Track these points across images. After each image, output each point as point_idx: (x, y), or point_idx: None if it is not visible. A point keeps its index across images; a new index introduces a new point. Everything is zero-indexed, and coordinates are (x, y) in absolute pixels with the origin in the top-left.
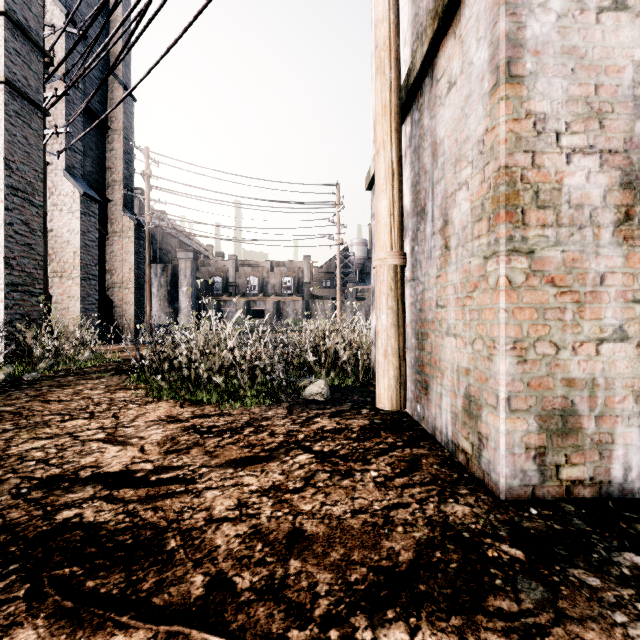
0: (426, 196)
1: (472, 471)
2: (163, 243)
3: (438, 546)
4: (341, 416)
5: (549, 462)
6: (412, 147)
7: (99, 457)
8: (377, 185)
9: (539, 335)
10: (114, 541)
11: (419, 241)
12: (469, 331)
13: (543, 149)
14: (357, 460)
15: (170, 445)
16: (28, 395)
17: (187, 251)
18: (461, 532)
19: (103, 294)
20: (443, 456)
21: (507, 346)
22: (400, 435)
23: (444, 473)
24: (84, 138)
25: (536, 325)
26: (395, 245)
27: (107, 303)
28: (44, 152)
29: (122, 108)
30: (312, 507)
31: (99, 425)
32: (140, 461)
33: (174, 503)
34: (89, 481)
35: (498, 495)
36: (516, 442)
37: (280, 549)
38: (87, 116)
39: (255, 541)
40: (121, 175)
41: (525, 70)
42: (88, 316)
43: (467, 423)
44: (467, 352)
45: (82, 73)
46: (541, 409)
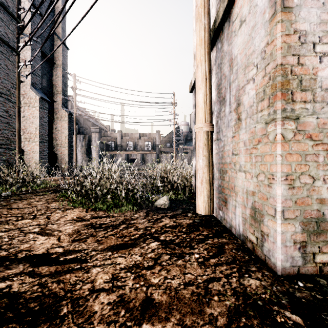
0: (225, 91)
1: (257, 254)
2: (84, 124)
3: (242, 312)
4: (176, 217)
5: (308, 251)
6: (217, 64)
7: (32, 244)
8: (197, 85)
9: (302, 171)
10: (26, 308)
11: (221, 117)
12: (254, 169)
13: (305, 53)
14: (186, 246)
15: (76, 236)
16: (1, 205)
17: (96, 128)
18: (256, 301)
19: (51, 150)
20: (237, 243)
21: (282, 178)
22: (211, 229)
23: (239, 255)
24: (41, 69)
25: (300, 165)
26: (207, 119)
27: (53, 155)
28: (19, 75)
29: (61, 53)
30: (158, 280)
31: (37, 223)
32: (56, 246)
33: (71, 277)
34: (22, 261)
35: (276, 272)
36: (288, 239)
37: (136, 315)
38: (43, 57)
39: (120, 308)
40: (61, 88)
41: (293, 3)
42: (43, 161)
43: (253, 224)
44: (253, 181)
45: (36, 30)
46: (303, 218)
